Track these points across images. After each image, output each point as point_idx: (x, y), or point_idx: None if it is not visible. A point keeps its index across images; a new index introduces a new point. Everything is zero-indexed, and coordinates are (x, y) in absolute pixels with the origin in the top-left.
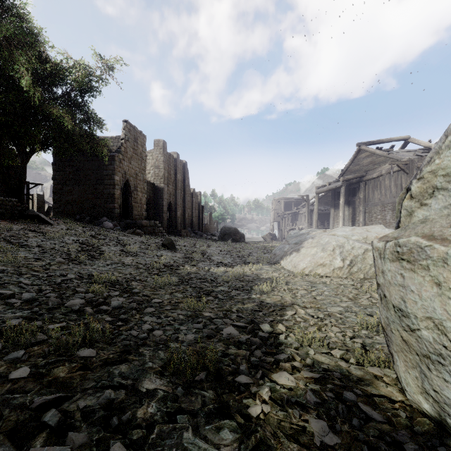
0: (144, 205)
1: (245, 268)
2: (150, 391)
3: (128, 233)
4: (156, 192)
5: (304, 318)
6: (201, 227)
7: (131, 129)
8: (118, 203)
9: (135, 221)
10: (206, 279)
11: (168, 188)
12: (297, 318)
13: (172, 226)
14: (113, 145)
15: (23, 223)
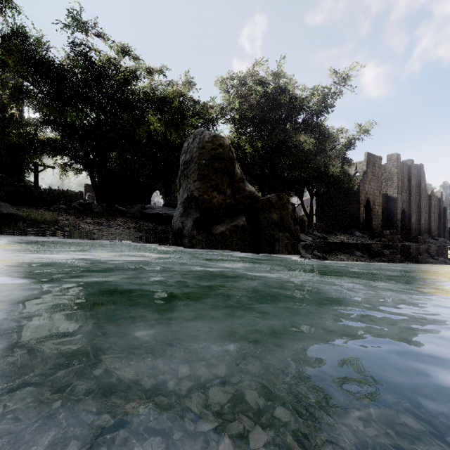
0: (379, 216)
1: None
2: None
3: (375, 241)
4: (388, 202)
5: None
6: (442, 232)
7: (370, 157)
8: (362, 217)
9: (377, 231)
10: None
11: (401, 196)
12: None
13: (405, 232)
14: (351, 170)
15: (330, 236)
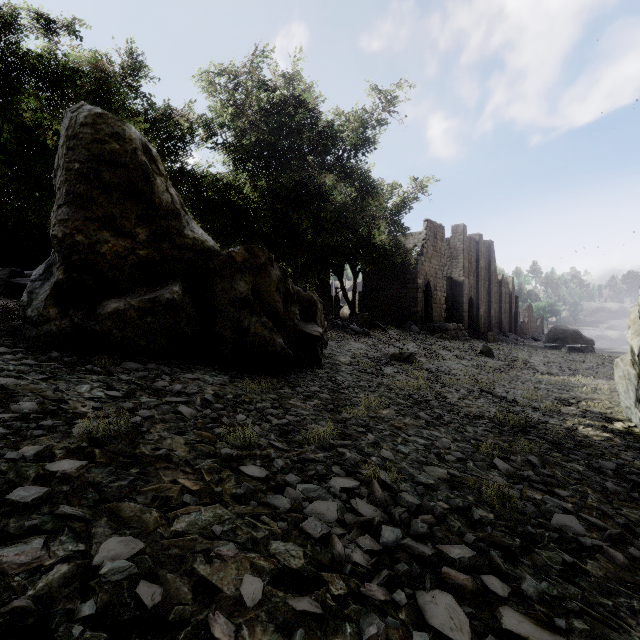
0: (442, 305)
1: (573, 378)
2: (518, 398)
3: (436, 338)
4: (453, 288)
5: (606, 404)
6: (514, 328)
7: (431, 226)
8: (420, 306)
9: (438, 325)
10: (531, 381)
11: (468, 280)
12: (599, 403)
13: (473, 327)
14: (409, 243)
15: (376, 331)
